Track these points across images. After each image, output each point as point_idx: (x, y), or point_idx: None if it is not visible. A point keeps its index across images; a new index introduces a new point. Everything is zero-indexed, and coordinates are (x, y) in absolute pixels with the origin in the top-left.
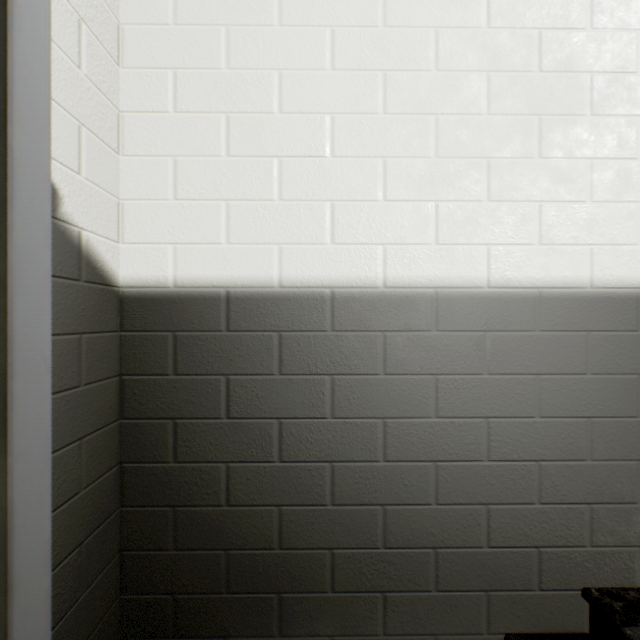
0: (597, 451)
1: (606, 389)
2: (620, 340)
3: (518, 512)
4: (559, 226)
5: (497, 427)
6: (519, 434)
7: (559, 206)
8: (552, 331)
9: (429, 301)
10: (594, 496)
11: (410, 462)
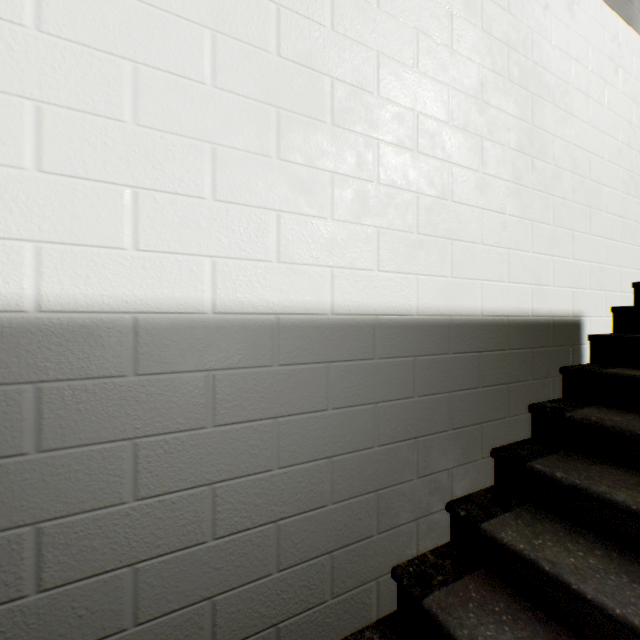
0: (338, 492)
1: (347, 423)
2: (359, 369)
3: (253, 591)
4: (300, 243)
5: (226, 492)
6: (254, 494)
7: (300, 219)
8: (293, 364)
9: (124, 332)
10: (336, 542)
11: (90, 578)
